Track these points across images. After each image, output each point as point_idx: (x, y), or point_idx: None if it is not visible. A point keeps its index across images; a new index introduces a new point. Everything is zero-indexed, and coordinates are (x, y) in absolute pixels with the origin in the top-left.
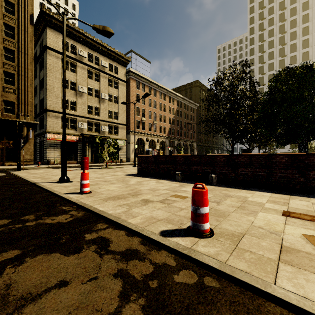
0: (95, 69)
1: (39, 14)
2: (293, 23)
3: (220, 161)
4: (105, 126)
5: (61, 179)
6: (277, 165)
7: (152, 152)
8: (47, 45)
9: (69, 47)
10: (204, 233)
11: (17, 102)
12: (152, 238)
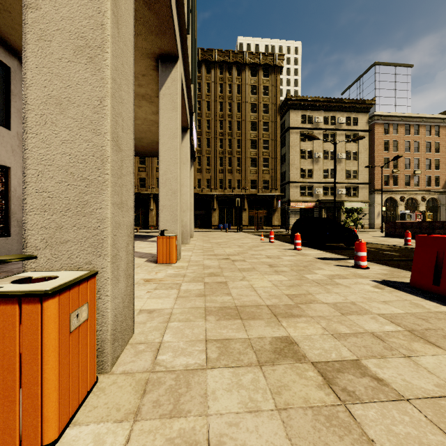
0: (331, 130)
1: (283, 101)
2: None
3: None
4: (341, 189)
5: None
6: None
7: (411, 215)
8: (290, 126)
9: (306, 119)
10: (408, 245)
11: (270, 180)
12: (389, 245)
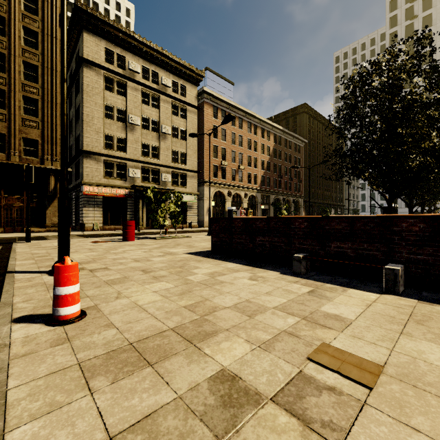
0: (153, 90)
1: (73, 12)
2: None
3: (411, 231)
4: (166, 174)
5: None
6: None
7: (237, 212)
8: (84, 57)
9: (114, 59)
10: None
11: (42, 141)
12: None
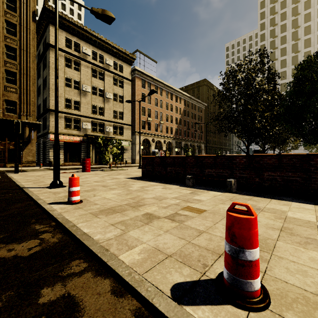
0: (100, 68)
1: (42, 10)
2: (307, 17)
3: (240, 162)
4: (109, 127)
5: (53, 183)
6: (317, 168)
7: (159, 153)
8: (50, 43)
9: (72, 45)
10: (252, 297)
11: (19, 102)
12: (156, 308)
